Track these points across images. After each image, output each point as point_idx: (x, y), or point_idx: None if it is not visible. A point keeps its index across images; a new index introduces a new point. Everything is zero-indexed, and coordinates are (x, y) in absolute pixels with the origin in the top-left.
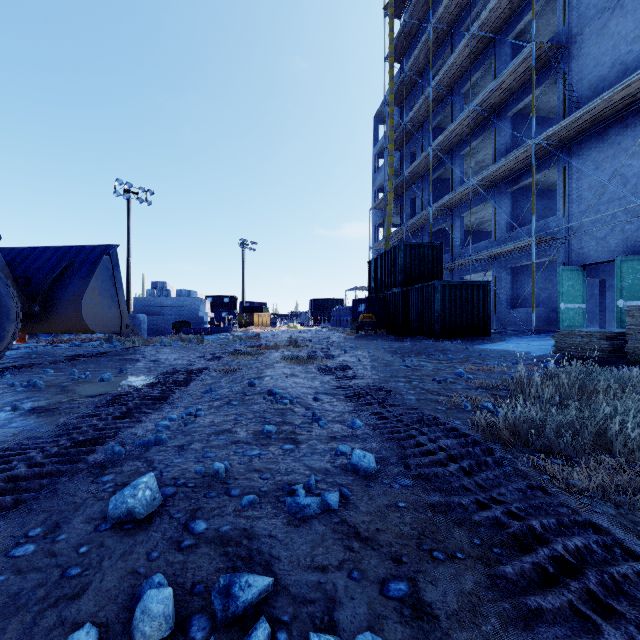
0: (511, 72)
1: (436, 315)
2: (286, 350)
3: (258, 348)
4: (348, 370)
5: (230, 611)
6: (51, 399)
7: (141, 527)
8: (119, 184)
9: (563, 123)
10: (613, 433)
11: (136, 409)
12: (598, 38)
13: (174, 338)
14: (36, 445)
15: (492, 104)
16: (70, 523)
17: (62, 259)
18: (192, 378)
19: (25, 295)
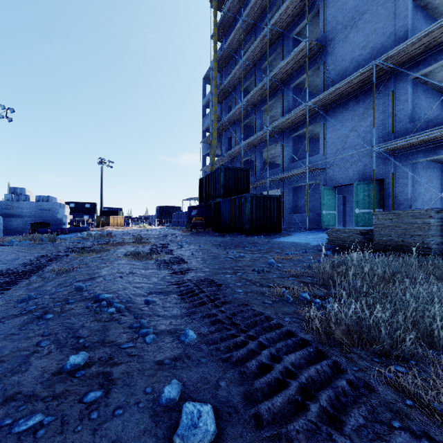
0: (293, 57)
1: (247, 218)
2: (131, 246)
3: (105, 245)
4: (183, 264)
5: None
6: None
7: None
8: None
9: (325, 93)
10: (434, 328)
11: None
12: (343, 43)
13: (25, 237)
14: None
15: (281, 77)
16: None
17: None
18: (18, 281)
19: None
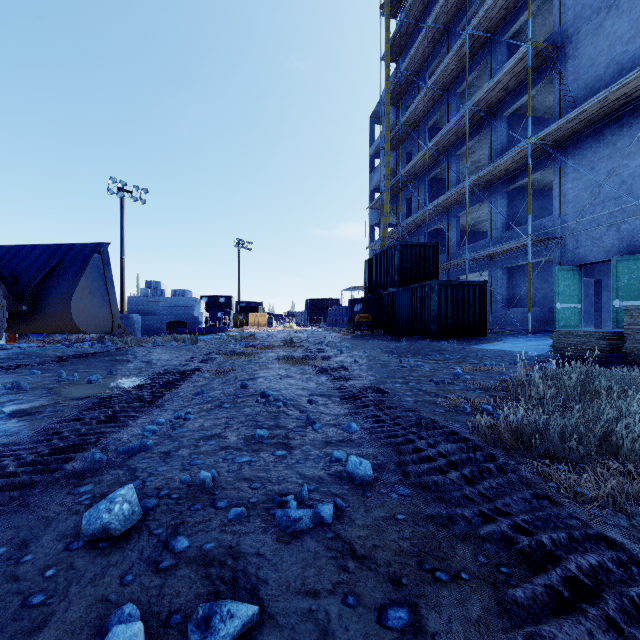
0: (507, 72)
1: (432, 315)
2: (281, 350)
3: (253, 348)
4: (344, 371)
5: None
6: (35, 402)
7: (117, 545)
8: (113, 182)
9: (559, 123)
10: (619, 437)
11: (123, 412)
12: (594, 38)
13: (168, 338)
14: (12, 452)
15: (488, 104)
16: (39, 541)
17: (51, 257)
18: (184, 379)
19: (12, 294)
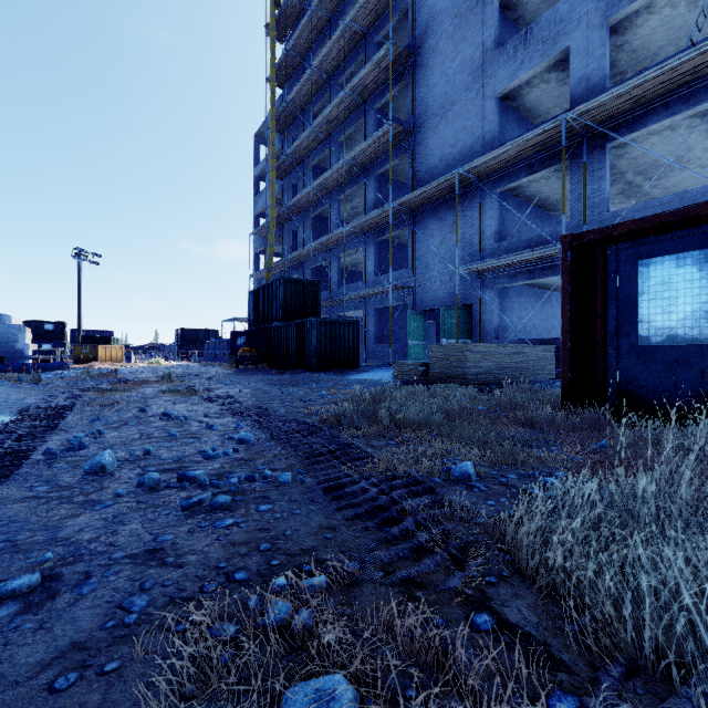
0: (376, 140)
1: (313, 349)
2: (160, 385)
3: (125, 384)
4: (230, 398)
5: (188, 479)
6: None
7: (113, 474)
8: None
9: (410, 196)
10: (383, 413)
11: (29, 435)
12: (433, 134)
13: None
14: None
15: (363, 161)
16: (59, 479)
17: None
18: (64, 413)
19: None
